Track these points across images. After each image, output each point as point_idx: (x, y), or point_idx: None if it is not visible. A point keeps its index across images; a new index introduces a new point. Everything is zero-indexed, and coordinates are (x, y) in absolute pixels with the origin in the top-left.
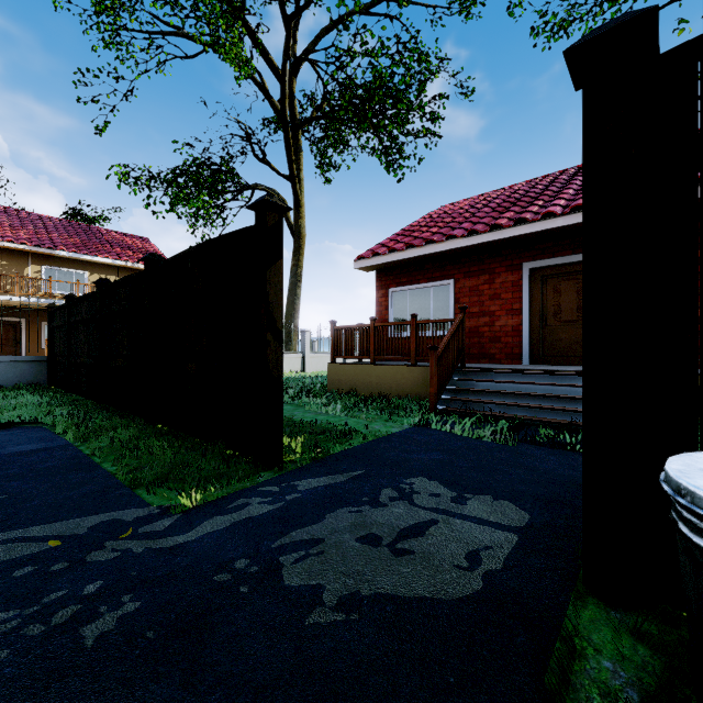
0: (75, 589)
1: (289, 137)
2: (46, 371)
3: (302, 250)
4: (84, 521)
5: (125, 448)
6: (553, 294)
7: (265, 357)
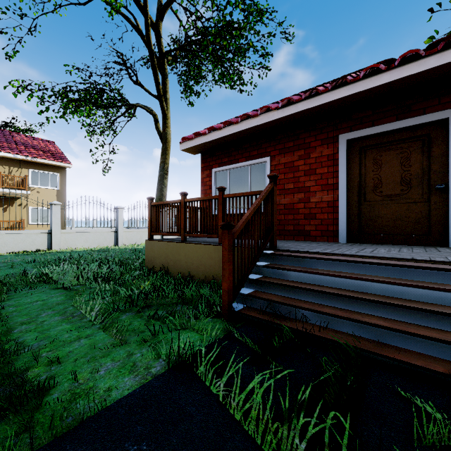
0: None
1: (155, 64)
2: None
3: (168, 151)
4: None
5: None
6: (372, 167)
7: None
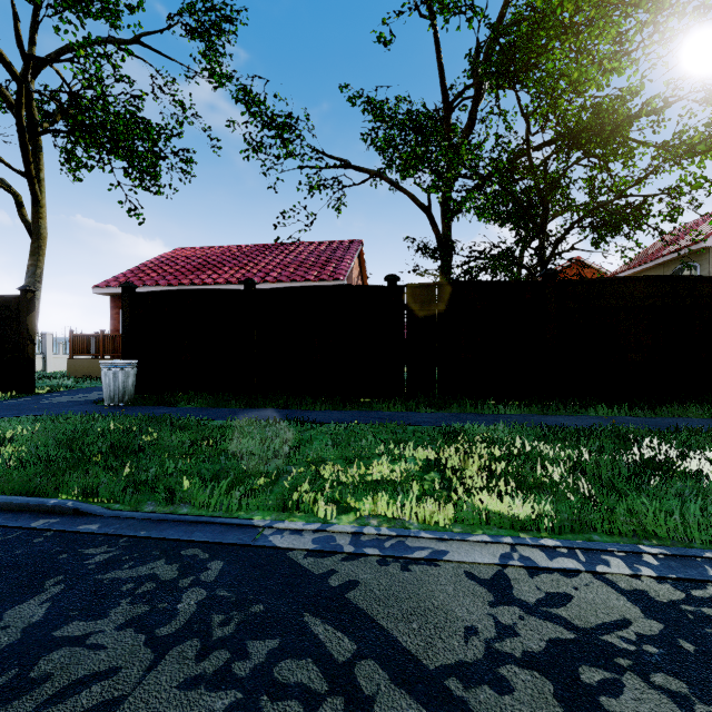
0: None
1: (26, 141)
2: None
3: (43, 251)
4: None
5: None
6: None
7: (27, 350)
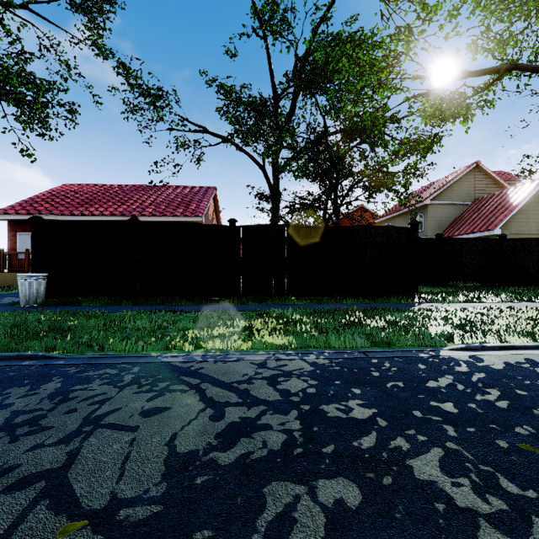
0: None
1: None
2: None
3: None
4: None
5: None
6: None
7: None
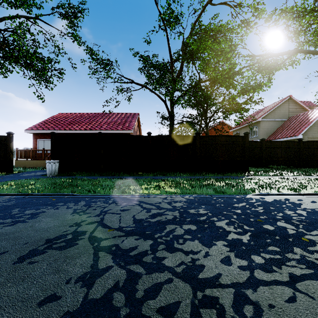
0: None
1: None
2: None
3: None
4: None
5: None
6: None
7: (10, 156)
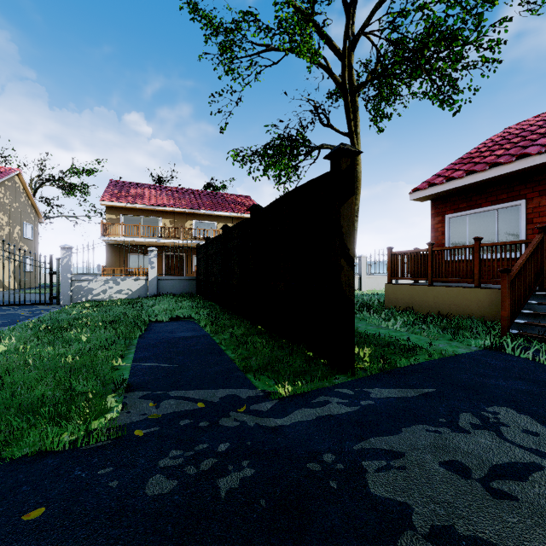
0: (213, 445)
1: (348, 102)
2: (195, 286)
3: (358, 191)
4: (217, 392)
5: (239, 341)
6: None
7: (339, 279)
